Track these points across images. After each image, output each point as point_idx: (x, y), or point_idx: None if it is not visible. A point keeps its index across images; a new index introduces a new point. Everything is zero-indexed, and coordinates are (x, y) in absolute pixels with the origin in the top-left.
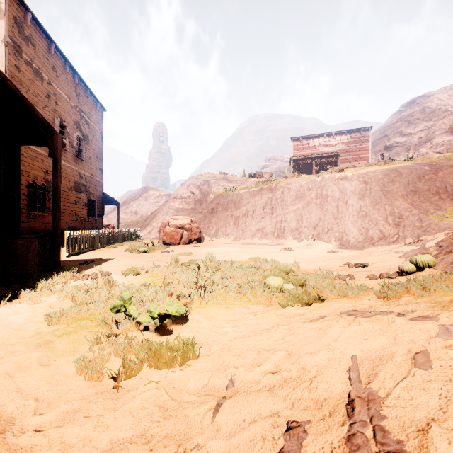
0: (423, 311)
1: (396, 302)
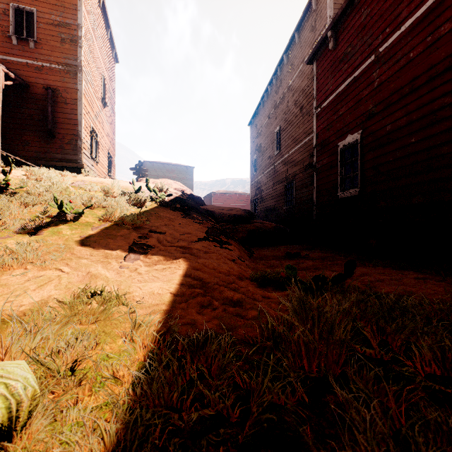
0: (135, 237)
1: (86, 253)
